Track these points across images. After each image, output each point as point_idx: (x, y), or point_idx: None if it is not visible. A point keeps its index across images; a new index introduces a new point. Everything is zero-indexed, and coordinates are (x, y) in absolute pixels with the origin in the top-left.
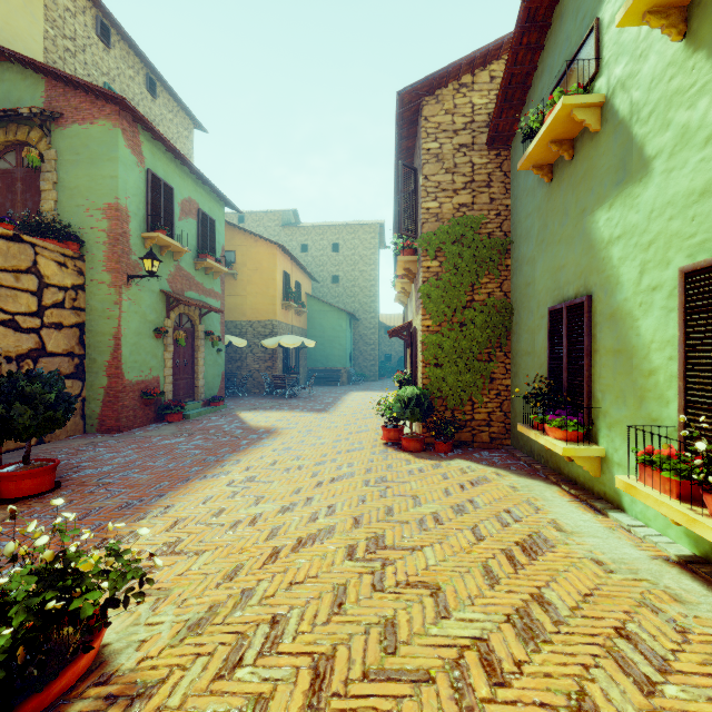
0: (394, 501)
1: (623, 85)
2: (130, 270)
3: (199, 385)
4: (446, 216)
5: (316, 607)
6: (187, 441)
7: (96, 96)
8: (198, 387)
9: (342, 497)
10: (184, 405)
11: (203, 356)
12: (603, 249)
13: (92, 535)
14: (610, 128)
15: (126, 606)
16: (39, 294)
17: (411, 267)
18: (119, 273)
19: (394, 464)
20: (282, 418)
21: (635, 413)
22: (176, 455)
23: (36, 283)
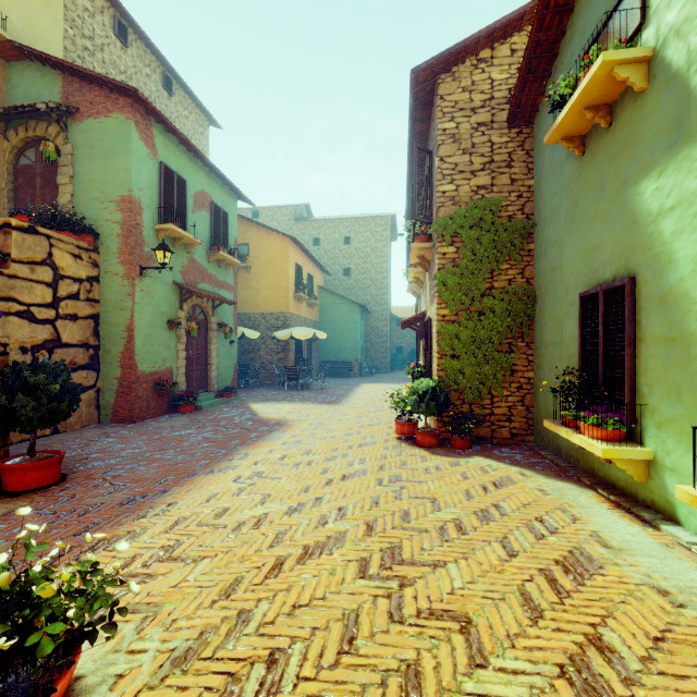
0: (410, 504)
1: (678, 31)
2: (143, 262)
3: (212, 376)
4: (463, 199)
5: (322, 642)
6: (197, 432)
7: (110, 89)
8: (211, 378)
9: (353, 498)
10: (196, 396)
11: (215, 348)
12: (650, 224)
13: (67, 548)
14: (659, 84)
15: (92, 643)
16: (54, 285)
17: (425, 254)
18: (132, 264)
19: (408, 461)
20: (293, 410)
21: (695, 411)
22: (185, 447)
23: (51, 274)
